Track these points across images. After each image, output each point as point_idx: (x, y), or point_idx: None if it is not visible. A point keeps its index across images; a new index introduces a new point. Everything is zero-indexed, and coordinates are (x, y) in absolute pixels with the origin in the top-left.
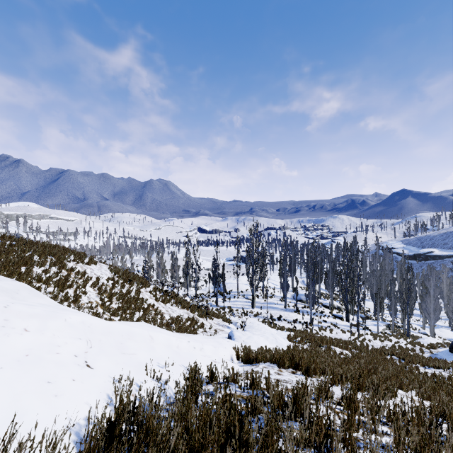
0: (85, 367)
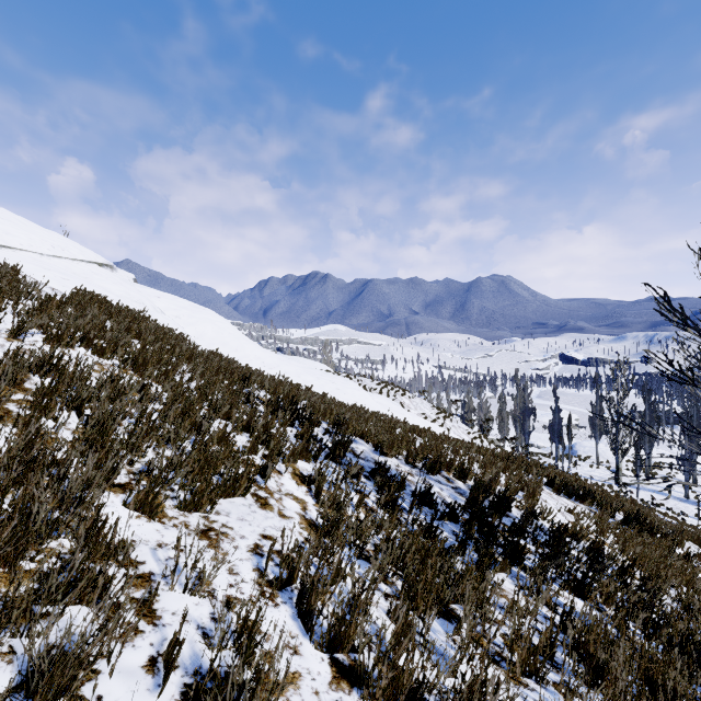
0: None
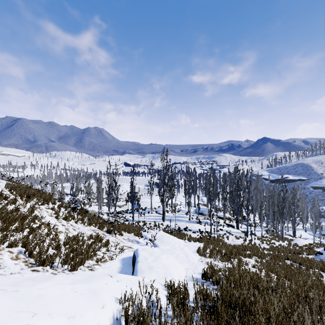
0: None
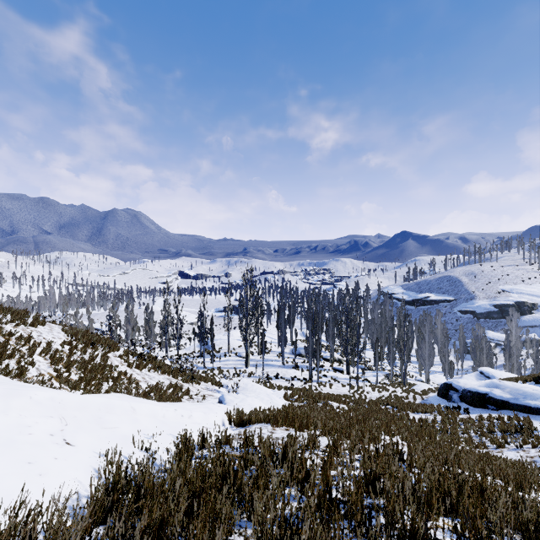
0: (66, 445)
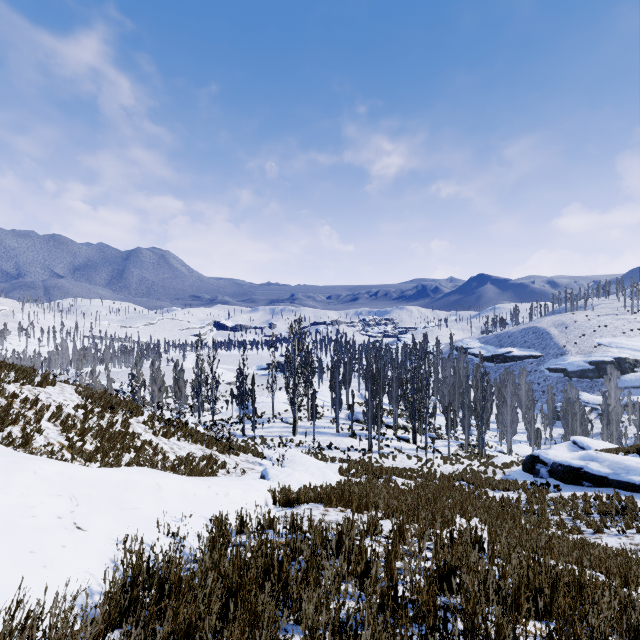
0: (76, 530)
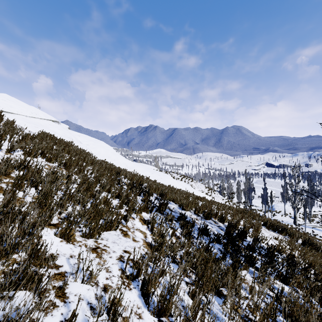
0: None
